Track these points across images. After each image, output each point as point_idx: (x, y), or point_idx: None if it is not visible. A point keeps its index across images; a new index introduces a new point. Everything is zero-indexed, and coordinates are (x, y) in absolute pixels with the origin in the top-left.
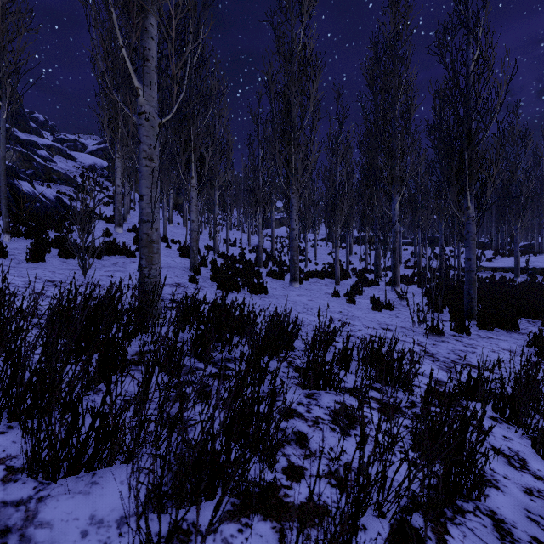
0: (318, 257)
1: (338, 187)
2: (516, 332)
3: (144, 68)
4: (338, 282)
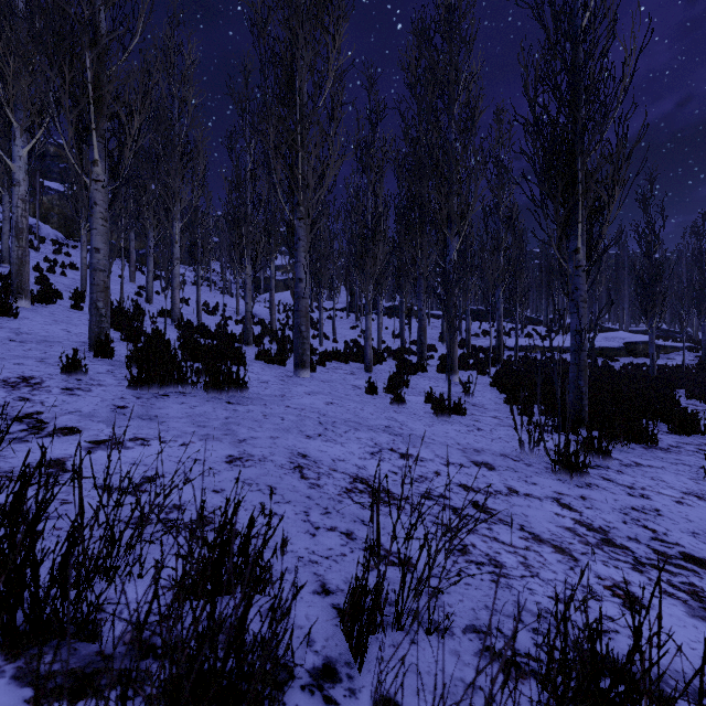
0: (337, 333)
1: (371, 222)
2: (656, 448)
3: None
4: (370, 368)
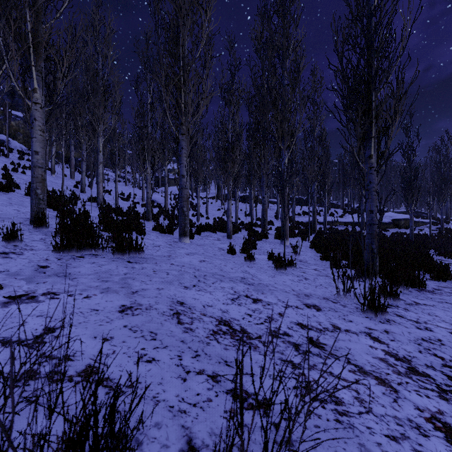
0: (209, 213)
1: (231, 139)
2: (425, 291)
3: None
4: (231, 236)
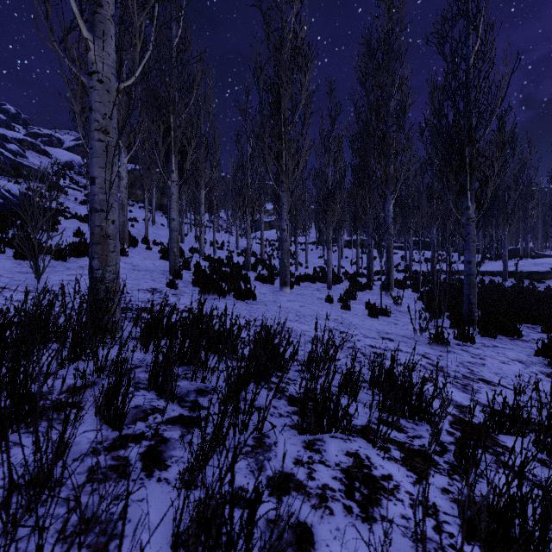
0: (308, 261)
1: (331, 187)
2: (519, 339)
3: (95, 14)
4: (331, 286)
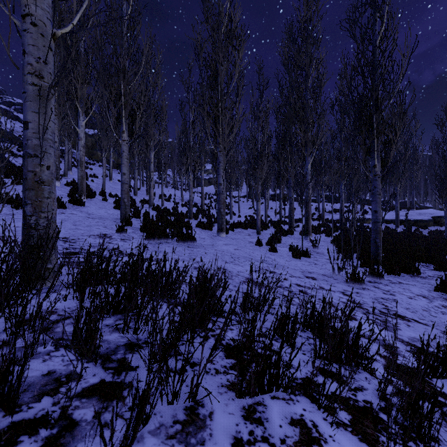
0: (241, 211)
1: (259, 149)
2: (418, 276)
3: None
4: (259, 232)
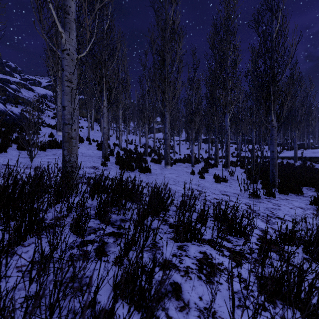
0: (181, 151)
1: (193, 108)
2: (301, 196)
3: (65, 19)
4: (193, 165)
